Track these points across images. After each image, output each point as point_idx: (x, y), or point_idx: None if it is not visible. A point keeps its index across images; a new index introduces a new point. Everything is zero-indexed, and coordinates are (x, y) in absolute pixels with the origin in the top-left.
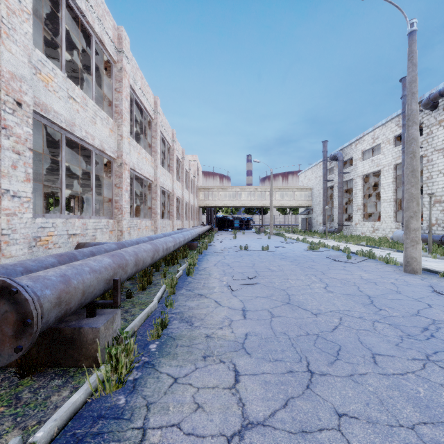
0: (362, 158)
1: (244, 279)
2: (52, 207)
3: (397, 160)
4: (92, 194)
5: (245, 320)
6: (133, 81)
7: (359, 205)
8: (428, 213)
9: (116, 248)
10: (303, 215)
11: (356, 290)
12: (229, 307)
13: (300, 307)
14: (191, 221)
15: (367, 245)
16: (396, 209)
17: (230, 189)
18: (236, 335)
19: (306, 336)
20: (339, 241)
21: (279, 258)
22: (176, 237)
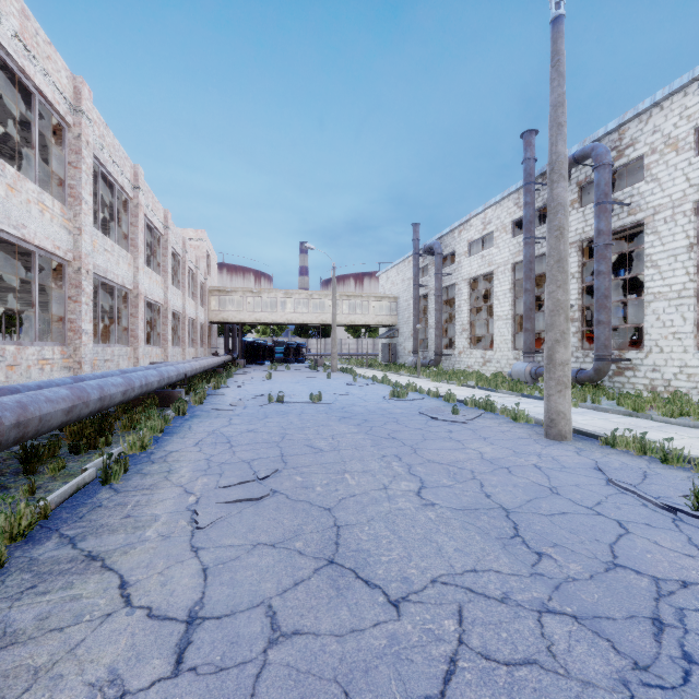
0: (468, 252)
1: (246, 481)
2: None
3: (517, 257)
4: None
5: (169, 687)
6: None
7: (464, 323)
8: None
9: None
10: (385, 339)
11: (479, 493)
12: (151, 611)
13: (360, 577)
14: (191, 348)
15: (478, 387)
16: (515, 331)
17: (267, 294)
18: None
19: None
20: (437, 380)
21: (337, 418)
22: (92, 386)
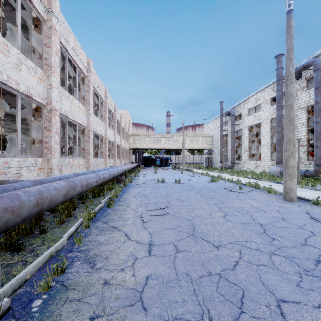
0: (248, 114)
1: (156, 209)
2: (12, 148)
3: (273, 115)
4: (17, 135)
5: (149, 258)
6: (65, 41)
7: (245, 148)
8: None
9: (31, 186)
10: (206, 155)
11: (249, 218)
12: (137, 241)
13: (203, 239)
14: (123, 160)
15: (252, 178)
16: (272, 151)
17: (153, 136)
18: (137, 279)
19: (209, 278)
20: (232, 174)
21: (187, 189)
22: (101, 173)
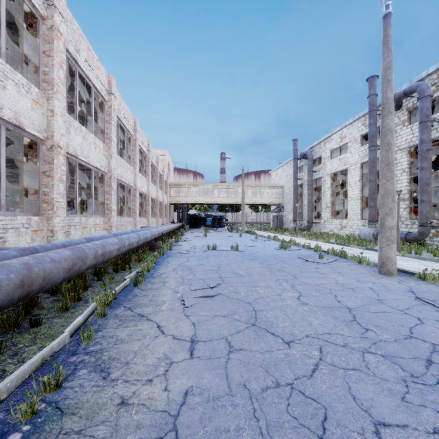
0: (330, 157)
1: (204, 288)
2: None
3: (364, 159)
4: (0, 182)
5: (190, 362)
6: (74, 49)
7: (327, 202)
8: None
9: (18, 257)
10: (274, 212)
11: (333, 300)
12: (174, 337)
13: (269, 331)
14: (160, 219)
15: (336, 243)
16: (362, 207)
17: (202, 186)
18: (170, 396)
19: (276, 390)
20: (309, 238)
21: (248, 259)
22: (125, 238)
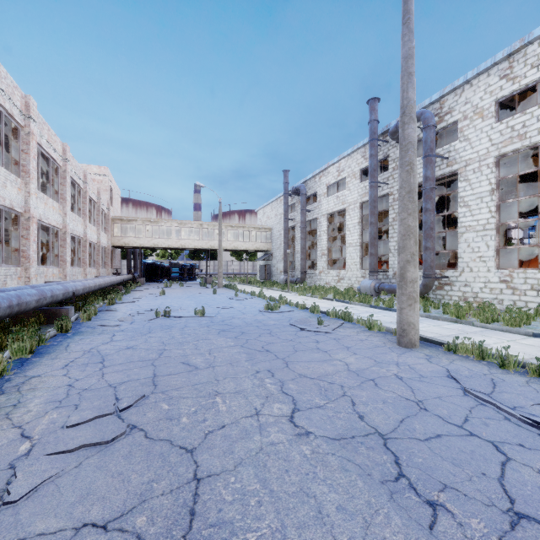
0: (327, 194)
1: (102, 415)
2: None
3: (364, 198)
4: None
5: None
6: None
7: (323, 249)
8: (394, 259)
9: None
10: (262, 261)
11: (352, 414)
12: None
13: None
14: (92, 269)
15: (335, 300)
16: (362, 255)
17: (163, 223)
18: None
19: None
20: (303, 294)
21: (217, 331)
22: None
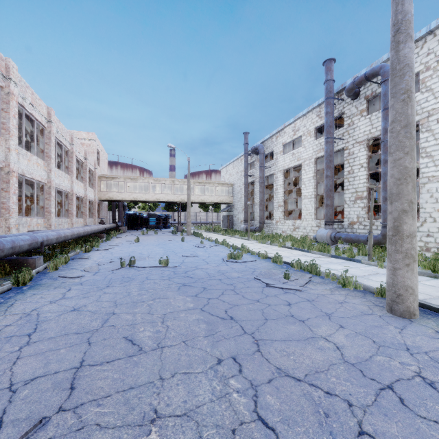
0: (283, 152)
1: None
2: None
3: (318, 153)
4: None
5: None
6: None
7: (279, 201)
8: (349, 210)
9: None
10: (225, 212)
11: None
12: None
13: None
14: (79, 219)
15: (294, 248)
16: (317, 206)
17: (141, 180)
18: None
19: None
20: (263, 242)
21: (177, 286)
22: None
